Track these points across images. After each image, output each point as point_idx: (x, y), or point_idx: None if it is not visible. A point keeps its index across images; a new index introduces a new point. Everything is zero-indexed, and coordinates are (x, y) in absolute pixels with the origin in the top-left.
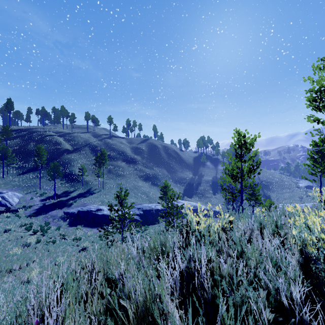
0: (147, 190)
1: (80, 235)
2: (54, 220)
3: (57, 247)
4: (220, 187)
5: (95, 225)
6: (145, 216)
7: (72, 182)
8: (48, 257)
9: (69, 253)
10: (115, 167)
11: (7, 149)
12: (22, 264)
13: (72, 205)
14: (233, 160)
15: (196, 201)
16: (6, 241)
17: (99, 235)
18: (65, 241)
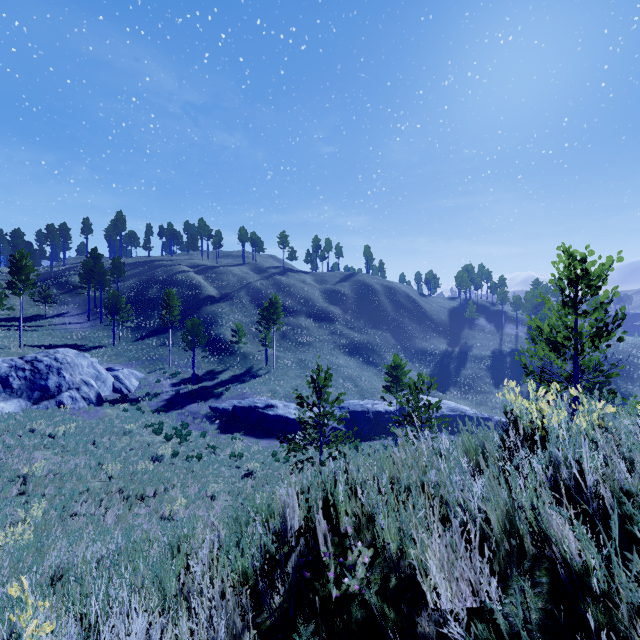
0: (354, 374)
1: (240, 450)
2: (195, 420)
3: (205, 466)
4: (509, 372)
5: (263, 434)
6: (354, 423)
7: (220, 355)
8: (194, 481)
9: (225, 479)
10: (293, 328)
11: (119, 297)
12: (158, 489)
13: (223, 396)
14: (556, 311)
15: (456, 400)
16: (127, 450)
17: (273, 452)
18: (217, 458)
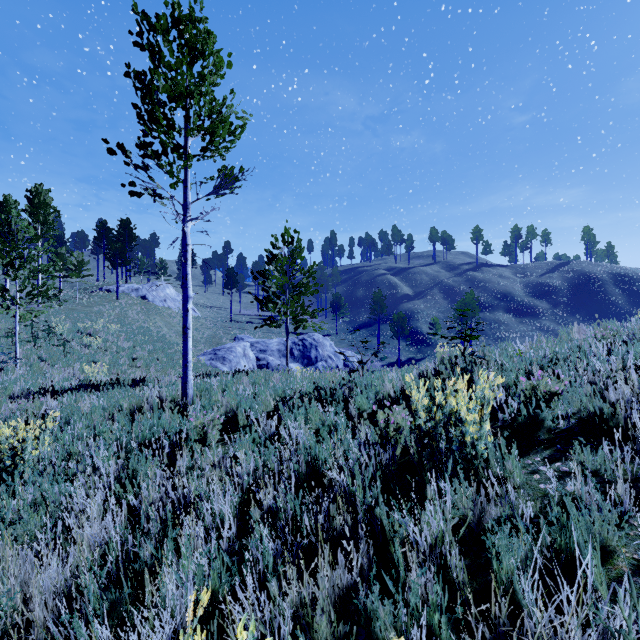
0: None
1: None
2: None
3: None
4: None
5: None
6: None
7: (418, 345)
8: None
9: None
10: (489, 323)
11: (340, 298)
12: None
13: None
14: None
15: None
16: None
17: None
18: None
